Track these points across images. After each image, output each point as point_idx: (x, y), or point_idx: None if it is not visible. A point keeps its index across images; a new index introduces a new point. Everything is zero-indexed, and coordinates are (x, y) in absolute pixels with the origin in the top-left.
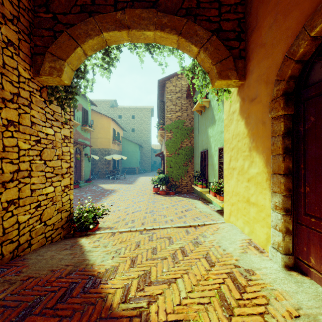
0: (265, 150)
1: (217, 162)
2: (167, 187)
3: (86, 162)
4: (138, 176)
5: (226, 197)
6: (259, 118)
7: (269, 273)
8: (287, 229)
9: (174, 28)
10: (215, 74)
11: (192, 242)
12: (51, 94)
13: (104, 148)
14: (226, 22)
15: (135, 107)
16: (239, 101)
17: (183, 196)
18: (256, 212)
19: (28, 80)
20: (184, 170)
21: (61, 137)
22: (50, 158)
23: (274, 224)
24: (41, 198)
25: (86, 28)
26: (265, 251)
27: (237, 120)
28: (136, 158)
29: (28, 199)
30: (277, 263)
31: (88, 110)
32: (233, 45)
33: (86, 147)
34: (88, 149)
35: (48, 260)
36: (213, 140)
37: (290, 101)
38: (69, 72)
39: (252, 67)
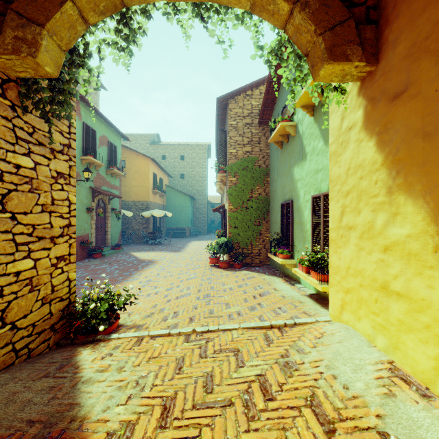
0: (433, 188)
1: (308, 218)
2: (230, 257)
3: (113, 220)
4: (188, 240)
5: (334, 277)
6: (414, 129)
7: None
8: None
9: None
10: (322, 52)
11: (280, 364)
12: (25, 95)
13: (140, 201)
14: None
15: (184, 144)
16: (363, 106)
17: (255, 270)
18: (407, 310)
19: None
20: (256, 231)
21: (49, 173)
22: (24, 209)
23: None
24: (4, 282)
25: None
26: (433, 395)
27: (357, 141)
28: (186, 215)
29: None
30: None
31: (116, 146)
32: None
33: (113, 198)
34: (116, 201)
35: None
36: (301, 185)
37: None
38: (54, 52)
39: (396, 34)
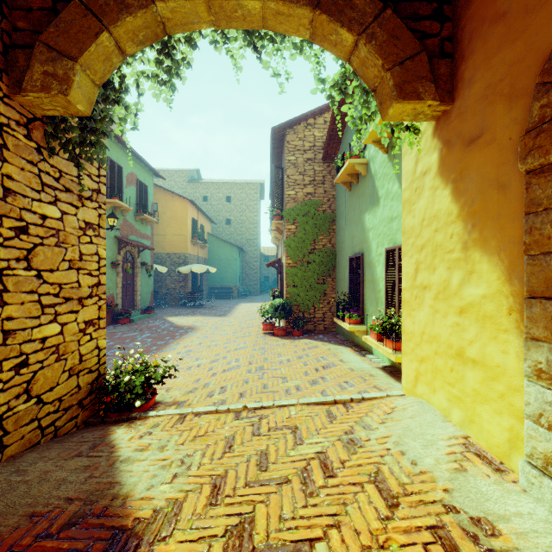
0: (507, 245)
1: (382, 276)
2: (288, 323)
3: (144, 278)
4: (236, 302)
5: (407, 344)
6: (489, 178)
7: (532, 532)
8: None
9: None
10: (390, 89)
11: (343, 441)
12: (51, 135)
13: (177, 253)
14: None
15: (231, 182)
16: (438, 149)
17: (318, 339)
18: (482, 379)
19: None
20: (320, 291)
21: (77, 224)
22: (51, 265)
23: (535, 411)
24: (29, 349)
25: None
26: (507, 469)
27: (432, 188)
28: (234, 271)
29: None
30: (545, 503)
31: (147, 186)
32: (428, 28)
33: (143, 250)
34: (147, 254)
35: (32, 485)
36: (373, 235)
37: None
38: (87, 87)
39: (472, 71)
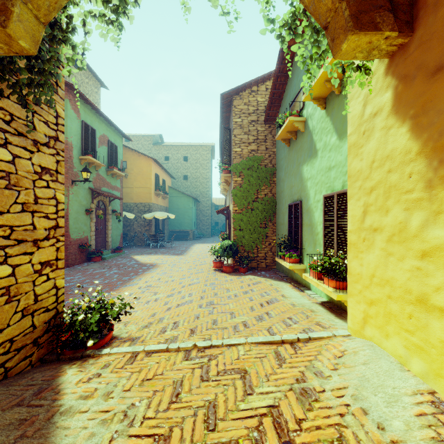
0: None
1: (319, 220)
2: (235, 261)
3: (114, 223)
4: (192, 243)
5: (354, 286)
6: None
7: None
8: None
9: None
10: (346, 20)
11: (296, 392)
12: None
13: (142, 202)
14: None
15: (188, 144)
16: (393, 87)
17: (261, 275)
18: None
19: None
20: (262, 234)
21: (32, 168)
22: None
23: None
24: None
25: None
26: None
27: (385, 128)
28: (190, 217)
29: None
30: None
31: (117, 146)
32: None
33: (114, 199)
34: (117, 203)
35: None
36: (311, 184)
37: None
38: (30, 23)
39: None
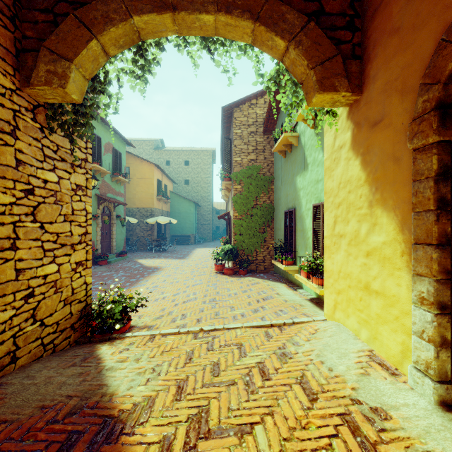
0: (400, 204)
1: (310, 226)
2: (235, 264)
3: (118, 228)
4: (193, 247)
5: (328, 280)
6: (387, 153)
7: (414, 417)
8: (442, 338)
9: (248, 10)
10: (314, 83)
11: (277, 354)
12: (51, 118)
13: (145, 207)
14: (330, 0)
15: (189, 149)
16: (351, 129)
17: (259, 277)
18: (383, 306)
19: (11, 91)
20: (261, 238)
21: (70, 186)
22: (50, 219)
23: (419, 328)
24: (35, 283)
25: (105, 9)
26: (400, 373)
27: (347, 159)
28: (191, 222)
29: (11, 285)
30: (426, 396)
31: (121, 153)
32: (343, 36)
33: (118, 205)
34: (121, 208)
35: (40, 386)
36: (303, 194)
37: (448, 118)
38: (80, 81)
39: (375, 71)
